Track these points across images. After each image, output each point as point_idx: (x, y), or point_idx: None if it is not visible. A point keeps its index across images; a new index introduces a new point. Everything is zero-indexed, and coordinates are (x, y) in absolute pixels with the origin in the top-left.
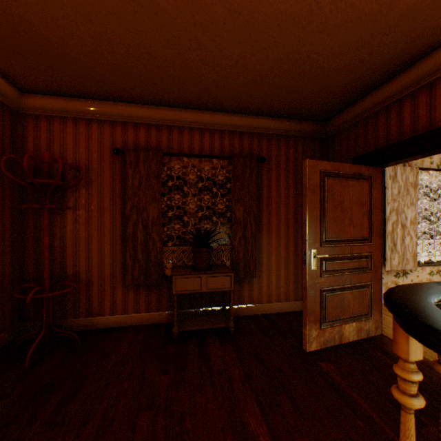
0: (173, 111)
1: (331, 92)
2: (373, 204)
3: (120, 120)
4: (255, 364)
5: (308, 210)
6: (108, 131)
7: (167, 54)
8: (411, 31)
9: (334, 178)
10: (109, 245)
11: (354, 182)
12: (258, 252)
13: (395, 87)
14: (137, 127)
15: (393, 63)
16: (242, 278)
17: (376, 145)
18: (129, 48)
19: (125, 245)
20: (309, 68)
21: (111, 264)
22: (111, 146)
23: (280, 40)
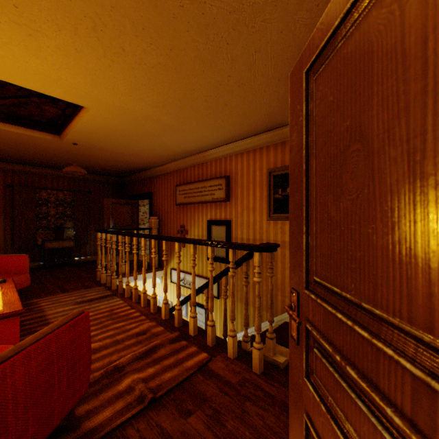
0: (43, 169)
1: (118, 173)
2: (134, 213)
3: (11, 171)
4: (84, 268)
5: (106, 215)
6: (3, 175)
7: (47, 161)
8: (131, 169)
9: (117, 204)
10: (3, 231)
11: (126, 206)
12: (90, 233)
13: (137, 177)
14: (21, 174)
15: (133, 172)
16: (81, 244)
17: (135, 193)
18: (30, 158)
19: (14, 231)
20: (105, 169)
21: (5, 240)
22: (5, 183)
23: (92, 165)
